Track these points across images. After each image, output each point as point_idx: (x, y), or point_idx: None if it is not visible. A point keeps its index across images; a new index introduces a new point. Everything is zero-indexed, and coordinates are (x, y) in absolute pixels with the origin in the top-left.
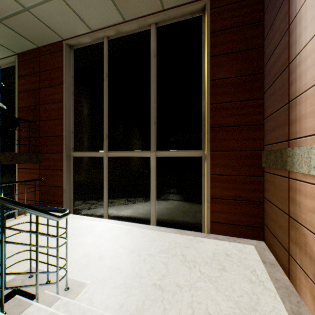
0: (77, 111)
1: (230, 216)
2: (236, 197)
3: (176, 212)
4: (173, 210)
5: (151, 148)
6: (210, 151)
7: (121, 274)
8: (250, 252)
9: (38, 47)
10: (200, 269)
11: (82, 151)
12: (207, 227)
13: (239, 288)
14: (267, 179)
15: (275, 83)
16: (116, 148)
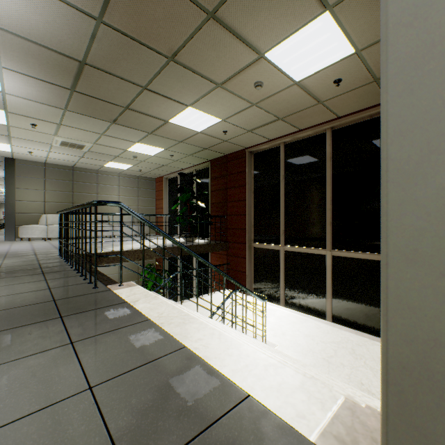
0: (256, 208)
1: None
2: None
3: (353, 313)
4: (350, 311)
5: (326, 247)
6: None
7: (299, 346)
8: None
9: (226, 154)
10: (364, 361)
11: (261, 243)
12: None
13: None
14: None
15: None
16: (292, 243)
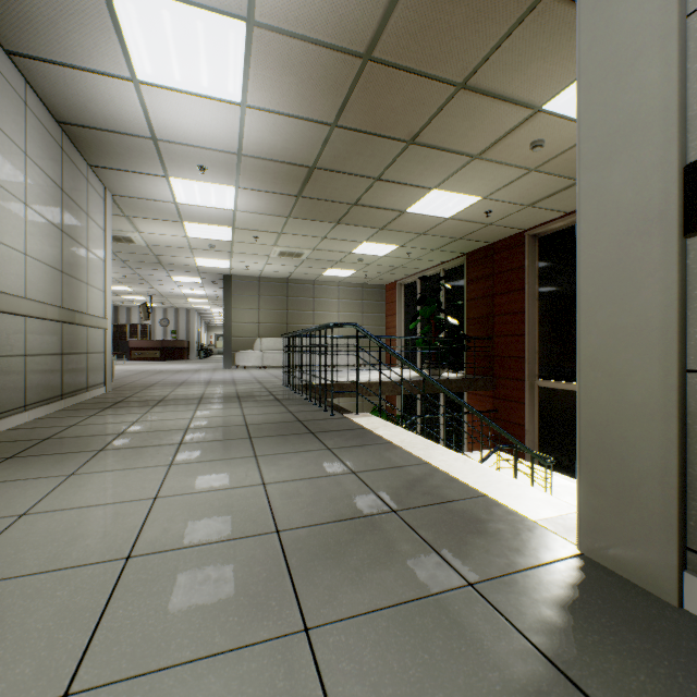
0: (543, 324)
1: None
2: None
3: None
4: None
5: None
6: None
7: None
8: None
9: (491, 243)
10: None
11: (552, 380)
12: None
13: None
14: None
15: None
16: None
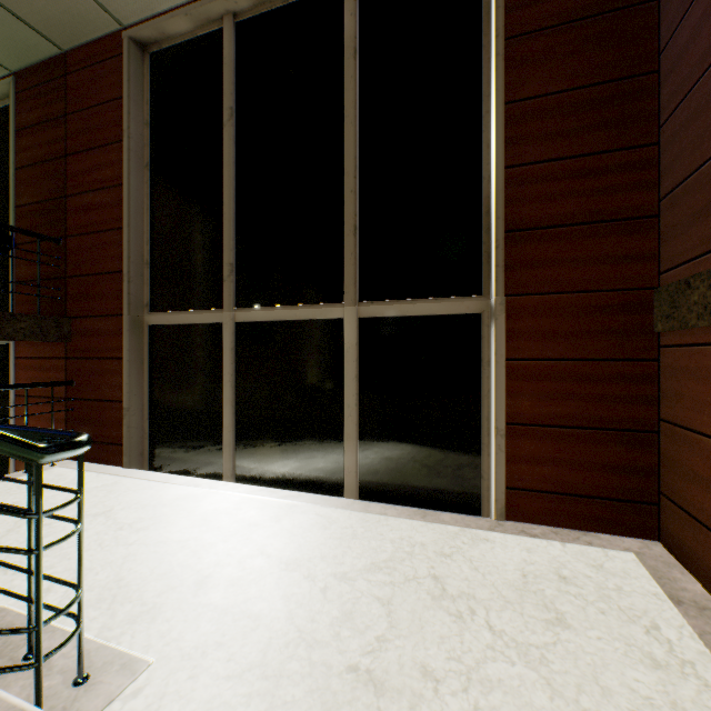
0: (157, 211)
1: (560, 472)
2: (580, 419)
3: (411, 463)
4: (404, 459)
5: (345, 297)
6: (505, 296)
7: (255, 633)
8: (628, 572)
9: (63, 52)
10: (489, 622)
11: (172, 310)
12: (497, 503)
13: (622, 686)
14: (675, 366)
15: (709, 76)
16: (256, 300)
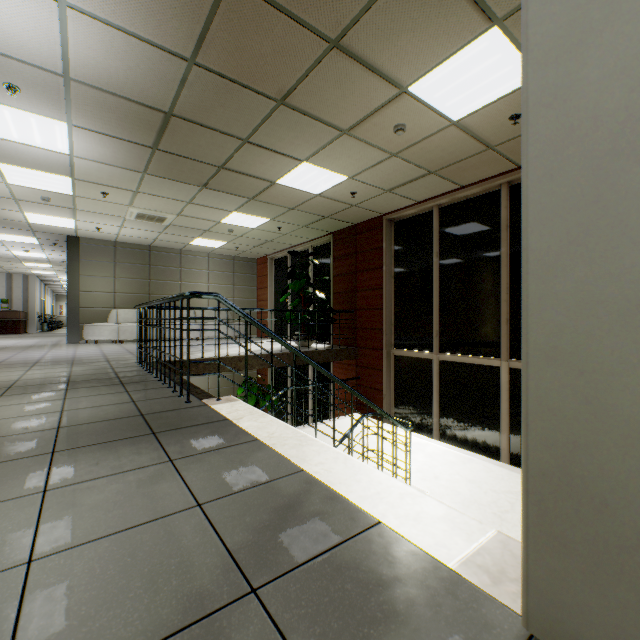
0: (398, 299)
1: None
2: None
3: None
4: None
5: (500, 356)
6: None
7: (458, 495)
8: None
9: (354, 224)
10: None
11: (405, 349)
12: None
13: None
14: None
15: None
16: (450, 350)
